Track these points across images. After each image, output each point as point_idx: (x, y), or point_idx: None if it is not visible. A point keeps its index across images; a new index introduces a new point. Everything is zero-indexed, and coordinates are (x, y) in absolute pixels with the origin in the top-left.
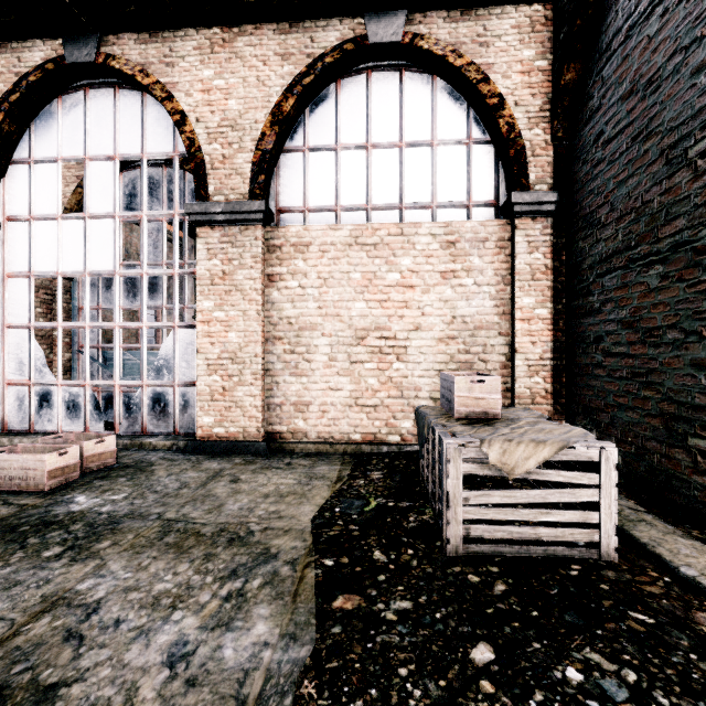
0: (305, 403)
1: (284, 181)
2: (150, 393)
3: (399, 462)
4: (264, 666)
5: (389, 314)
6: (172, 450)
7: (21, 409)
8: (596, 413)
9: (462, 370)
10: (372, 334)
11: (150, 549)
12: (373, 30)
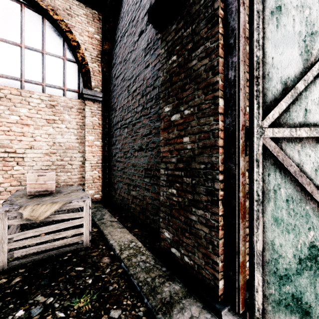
0: None
1: None
2: None
3: None
4: None
5: (11, 139)
6: None
7: None
8: (114, 184)
9: (59, 169)
10: None
11: None
12: None
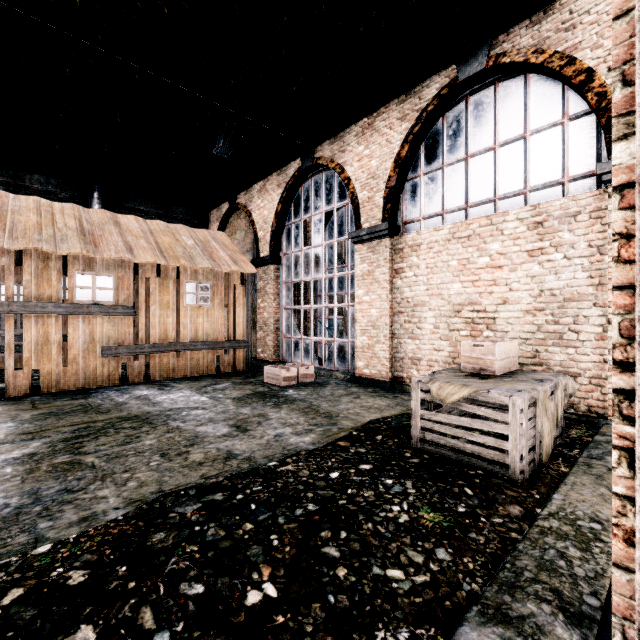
0: (417, 358)
1: (407, 202)
2: (337, 345)
3: None
4: (297, 445)
5: (480, 292)
6: (343, 380)
7: (289, 350)
8: None
9: (550, 339)
10: (466, 308)
11: (297, 411)
12: (462, 70)
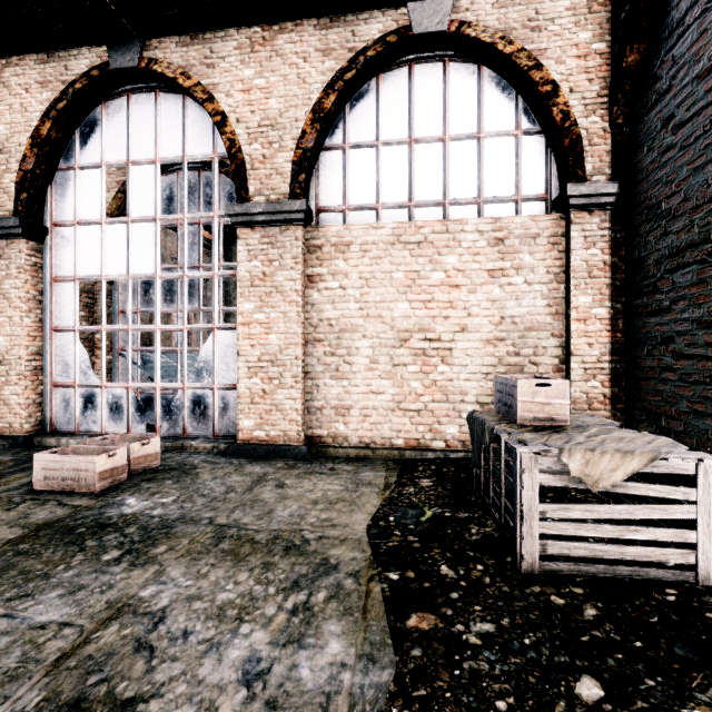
0: (345, 406)
1: (323, 180)
2: (190, 395)
3: (447, 469)
4: (345, 690)
5: (434, 315)
6: (213, 453)
7: (67, 411)
8: (664, 420)
9: (512, 373)
10: (415, 336)
11: (207, 556)
12: (417, 20)
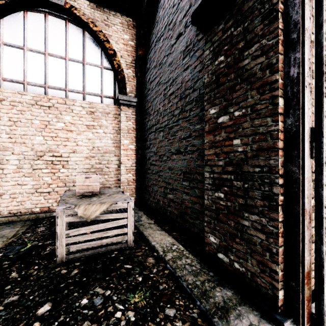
0: None
1: None
2: None
3: None
4: None
5: (58, 144)
6: None
7: None
8: (148, 187)
9: (98, 171)
10: (47, 154)
11: None
12: None
